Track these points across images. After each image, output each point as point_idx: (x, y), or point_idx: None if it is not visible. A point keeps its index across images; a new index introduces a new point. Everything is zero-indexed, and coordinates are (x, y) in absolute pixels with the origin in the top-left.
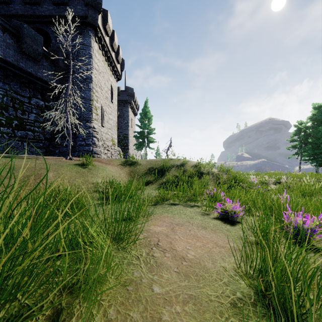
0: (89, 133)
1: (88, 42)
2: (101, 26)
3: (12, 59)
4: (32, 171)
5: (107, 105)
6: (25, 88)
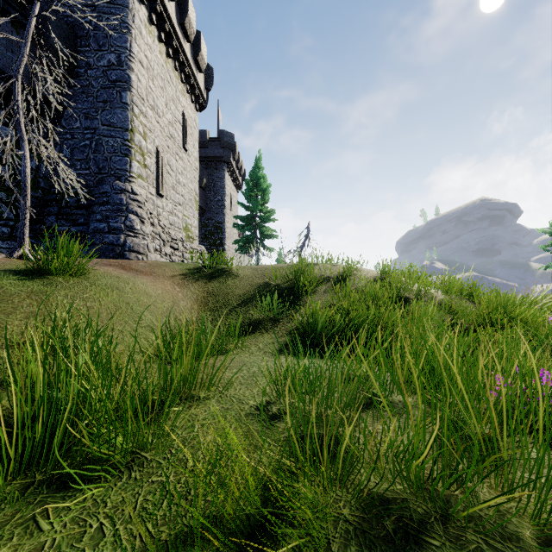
0: (120, 204)
1: None
2: None
3: None
4: None
5: (173, 152)
6: None
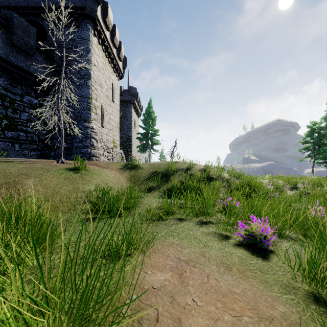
0: (87, 134)
1: (87, 35)
2: (101, 19)
3: (0, 51)
4: (8, 177)
5: (108, 104)
6: (16, 85)
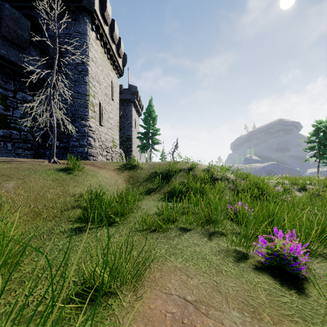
0: (84, 132)
1: (84, 29)
2: (99, 13)
3: None
4: None
5: (107, 102)
6: (8, 80)
